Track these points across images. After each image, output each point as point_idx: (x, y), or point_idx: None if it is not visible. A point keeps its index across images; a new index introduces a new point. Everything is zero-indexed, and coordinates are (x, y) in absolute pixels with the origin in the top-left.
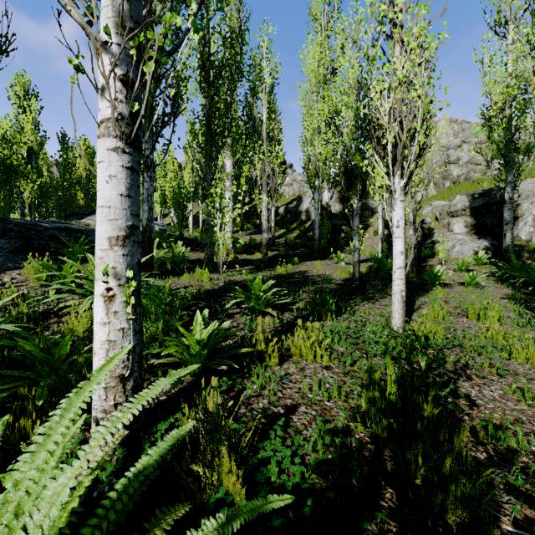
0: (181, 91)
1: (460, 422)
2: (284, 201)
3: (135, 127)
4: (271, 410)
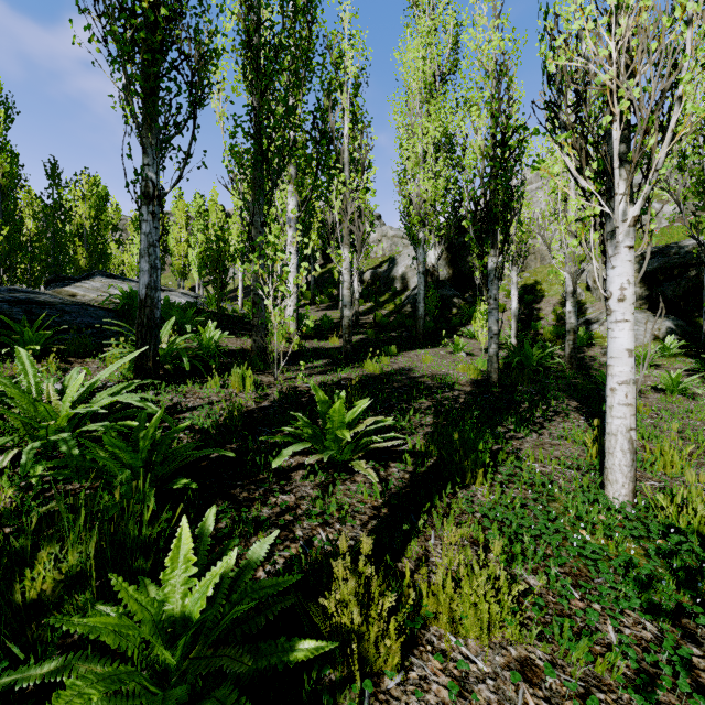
0: (207, 69)
1: None
2: (371, 263)
3: None
4: None
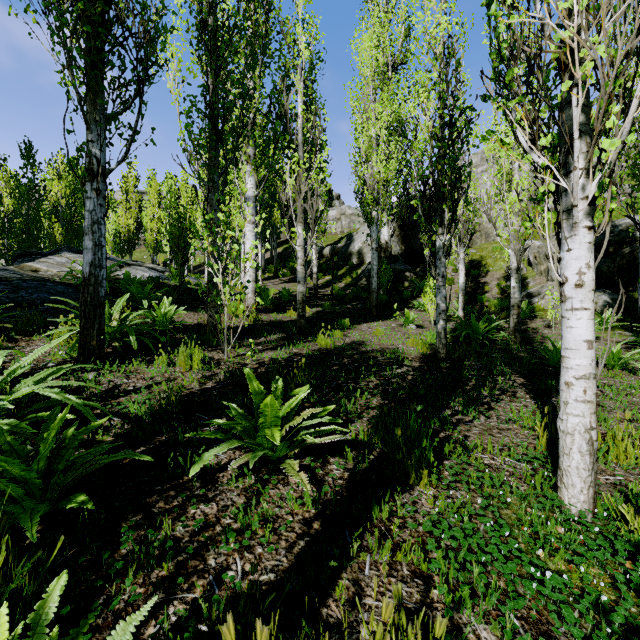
0: (154, 46)
1: None
2: (330, 239)
3: None
4: None
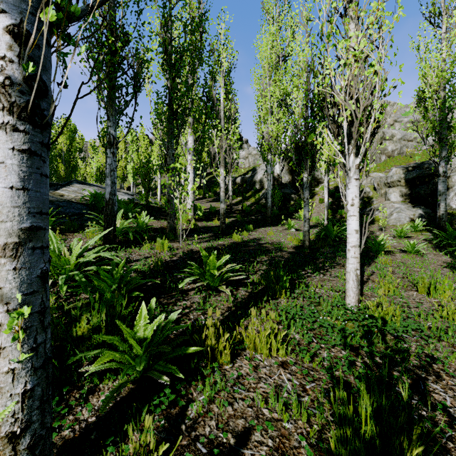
0: (143, 72)
1: (445, 454)
2: (241, 172)
3: (32, 96)
4: (219, 440)
